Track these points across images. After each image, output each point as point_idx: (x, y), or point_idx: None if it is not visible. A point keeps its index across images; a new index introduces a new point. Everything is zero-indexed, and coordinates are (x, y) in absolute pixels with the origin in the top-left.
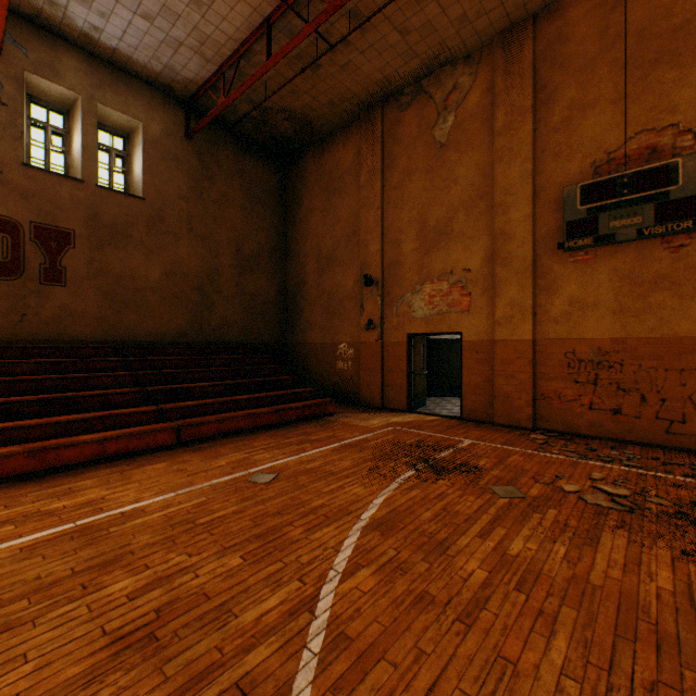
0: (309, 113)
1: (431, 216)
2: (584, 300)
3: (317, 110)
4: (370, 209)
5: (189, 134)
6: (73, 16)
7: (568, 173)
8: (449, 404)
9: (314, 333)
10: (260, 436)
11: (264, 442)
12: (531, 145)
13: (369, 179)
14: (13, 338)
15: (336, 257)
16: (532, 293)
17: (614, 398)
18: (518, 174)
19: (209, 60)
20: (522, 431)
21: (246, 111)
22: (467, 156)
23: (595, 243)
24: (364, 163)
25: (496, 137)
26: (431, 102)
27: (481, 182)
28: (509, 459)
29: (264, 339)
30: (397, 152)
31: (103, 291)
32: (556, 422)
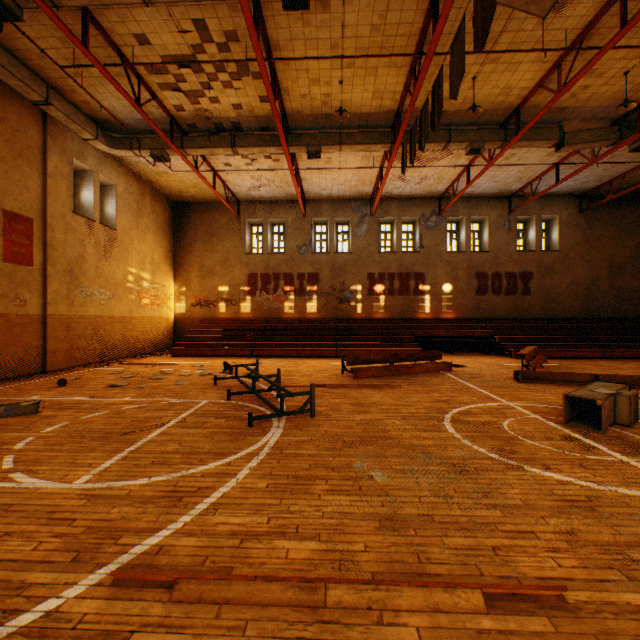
0: None
1: None
2: None
3: None
4: None
5: (582, 211)
6: (538, 190)
7: None
8: None
9: None
10: None
11: None
12: None
13: None
14: (513, 316)
15: None
16: None
17: None
18: None
19: (602, 181)
20: None
21: (619, 188)
22: None
23: None
24: None
25: None
26: None
27: None
28: None
29: (628, 315)
30: None
31: (542, 296)
32: None
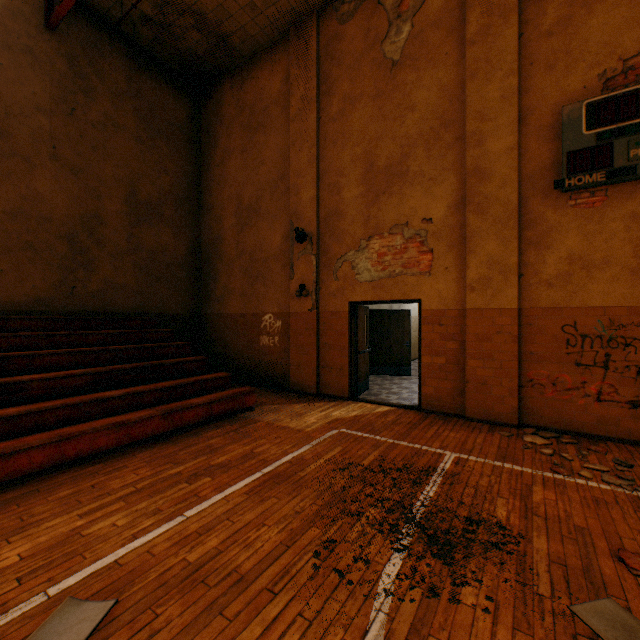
0: (224, 20)
1: (380, 154)
2: (590, 256)
3: (234, 16)
4: (302, 146)
5: (51, 20)
6: None
7: (566, 89)
8: (394, 384)
9: (233, 301)
10: (131, 461)
11: (133, 476)
12: (516, 53)
13: (301, 110)
14: None
15: (260, 208)
16: (517, 247)
17: (634, 386)
18: (498, 93)
19: None
20: (505, 428)
21: (138, 5)
22: (427, 74)
23: (608, 178)
24: (295, 90)
25: (468, 47)
26: (380, 9)
27: (446, 106)
28: (535, 498)
29: (169, 309)
30: (336, 75)
31: None
32: (549, 417)
